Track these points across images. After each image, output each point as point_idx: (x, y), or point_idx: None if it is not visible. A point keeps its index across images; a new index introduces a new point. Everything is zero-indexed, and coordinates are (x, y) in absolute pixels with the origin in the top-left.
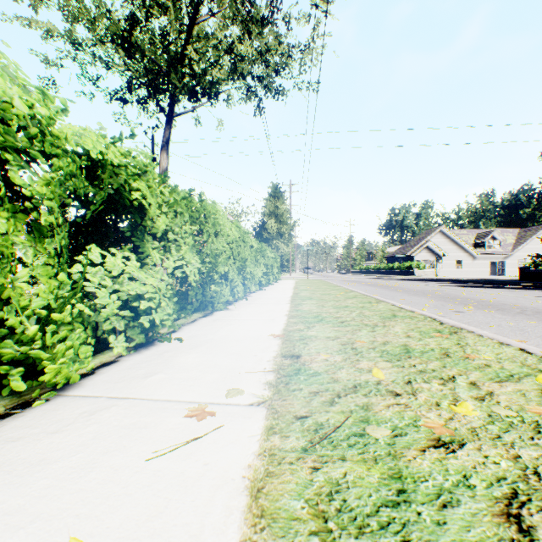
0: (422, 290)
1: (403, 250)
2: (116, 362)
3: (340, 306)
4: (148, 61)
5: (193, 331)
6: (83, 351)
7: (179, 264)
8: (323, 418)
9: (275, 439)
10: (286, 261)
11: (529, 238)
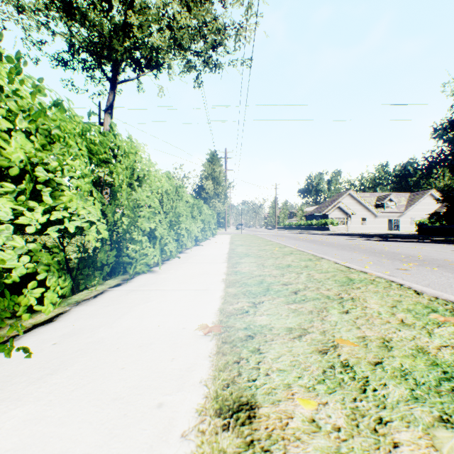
0: (346, 245)
1: (319, 209)
2: None
3: (282, 265)
4: (89, 24)
5: (81, 319)
6: None
7: (59, 216)
8: None
9: None
10: (222, 218)
11: (418, 200)
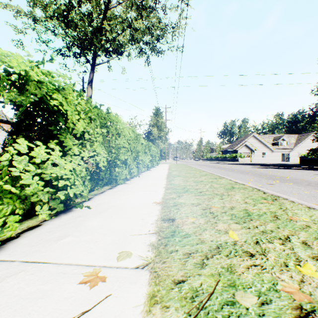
0: (245, 170)
1: (231, 146)
2: (39, 226)
3: (198, 181)
4: (79, 30)
5: (101, 199)
6: (11, 219)
7: (92, 154)
8: (197, 283)
9: (156, 312)
10: (163, 153)
11: (303, 140)
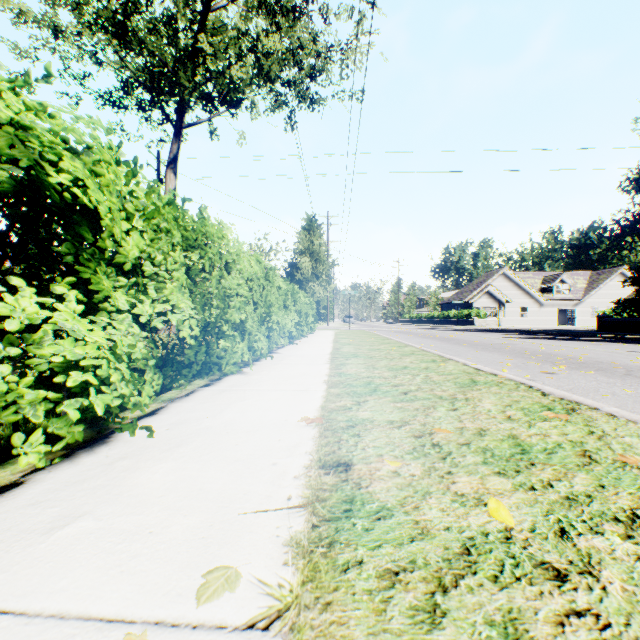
0: (490, 344)
1: (460, 295)
2: (17, 486)
3: (397, 366)
4: (149, 53)
5: (183, 412)
6: None
7: (161, 309)
8: None
9: None
10: (323, 308)
11: (602, 282)
